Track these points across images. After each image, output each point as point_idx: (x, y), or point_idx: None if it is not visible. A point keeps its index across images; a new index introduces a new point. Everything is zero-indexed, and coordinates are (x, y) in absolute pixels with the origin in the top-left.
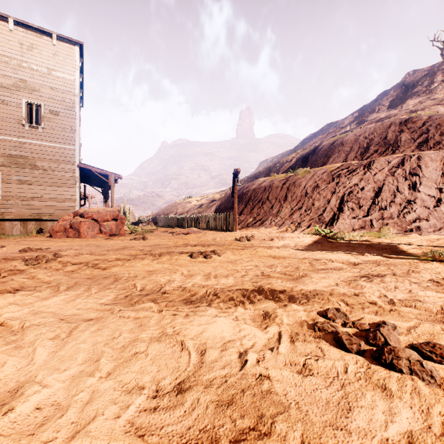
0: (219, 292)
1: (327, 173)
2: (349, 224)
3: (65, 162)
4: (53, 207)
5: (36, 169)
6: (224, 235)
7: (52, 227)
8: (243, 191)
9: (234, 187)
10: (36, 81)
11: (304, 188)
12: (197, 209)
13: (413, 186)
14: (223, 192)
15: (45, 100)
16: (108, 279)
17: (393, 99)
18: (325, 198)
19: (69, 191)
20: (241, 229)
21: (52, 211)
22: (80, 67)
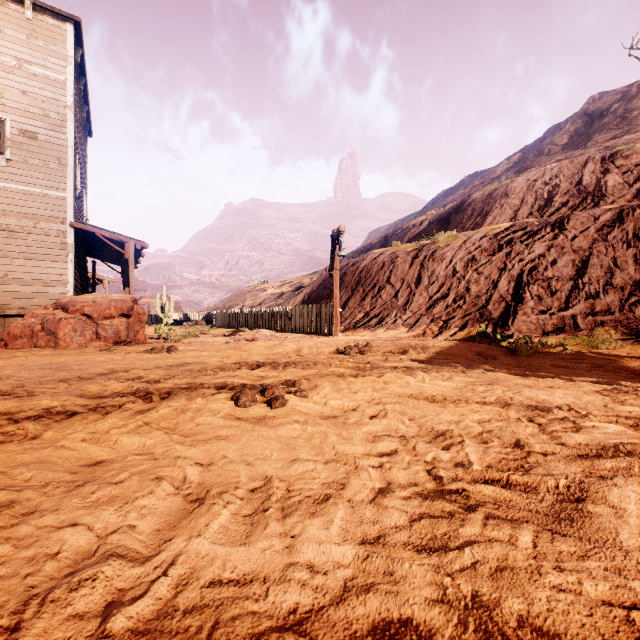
0: None
1: (489, 238)
2: (536, 323)
3: (48, 219)
4: (27, 295)
5: None
6: (316, 343)
7: (8, 328)
8: (348, 270)
9: (333, 260)
10: None
11: (451, 263)
12: (275, 300)
13: None
14: (314, 275)
15: (12, 113)
16: None
17: (571, 136)
18: (488, 279)
19: (56, 268)
20: (345, 331)
21: (24, 301)
22: (80, 65)
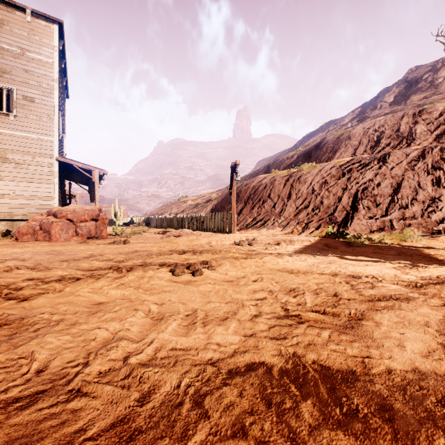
0: (208, 391)
1: (336, 168)
2: (365, 225)
3: (41, 155)
4: (27, 206)
5: (7, 162)
6: (221, 238)
7: (18, 228)
8: (242, 188)
9: (232, 183)
10: (7, 62)
11: (311, 184)
12: (192, 209)
13: (437, 181)
14: (219, 191)
15: (18, 85)
16: (3, 329)
17: (396, 96)
18: (335, 196)
19: (46, 188)
20: (240, 230)
21: (26, 210)
22: (62, 51)
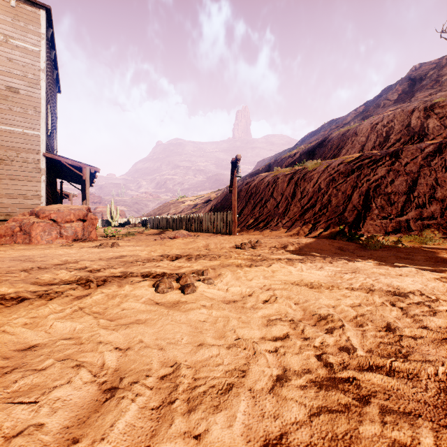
0: None
1: (345, 165)
2: (380, 226)
3: (27, 151)
4: (11, 205)
5: None
6: (220, 240)
7: None
8: (242, 187)
9: (232, 180)
10: None
11: (317, 182)
12: (191, 209)
13: None
14: (219, 191)
15: (0, 74)
16: None
17: (399, 93)
18: (344, 194)
19: (32, 186)
20: (241, 231)
21: (10, 209)
22: (51, 41)
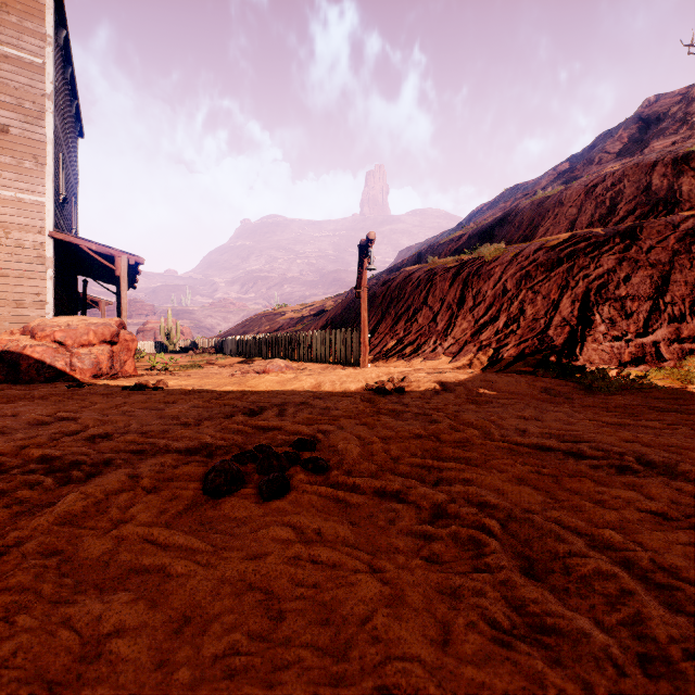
0: None
1: (546, 251)
2: (609, 352)
3: (22, 228)
4: None
5: None
6: (340, 377)
7: None
8: (377, 290)
9: (361, 276)
10: None
11: (500, 280)
12: (294, 325)
13: None
14: (339, 297)
15: None
16: None
17: (624, 142)
18: (546, 299)
19: (32, 286)
20: (375, 361)
21: None
22: (65, 50)
